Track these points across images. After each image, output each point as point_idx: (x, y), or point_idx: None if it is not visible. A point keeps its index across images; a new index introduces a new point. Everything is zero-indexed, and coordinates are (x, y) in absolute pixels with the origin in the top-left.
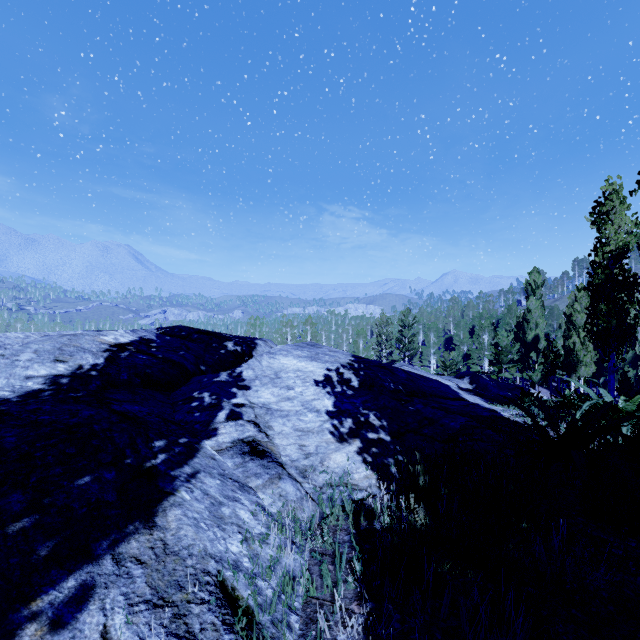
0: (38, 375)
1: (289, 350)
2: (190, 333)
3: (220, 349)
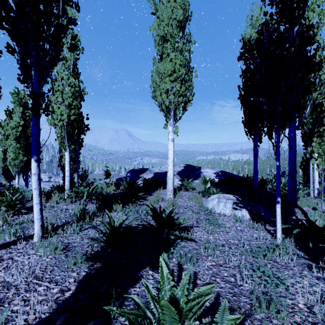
0: (180, 169)
1: (208, 168)
2: (190, 165)
3: (195, 168)
